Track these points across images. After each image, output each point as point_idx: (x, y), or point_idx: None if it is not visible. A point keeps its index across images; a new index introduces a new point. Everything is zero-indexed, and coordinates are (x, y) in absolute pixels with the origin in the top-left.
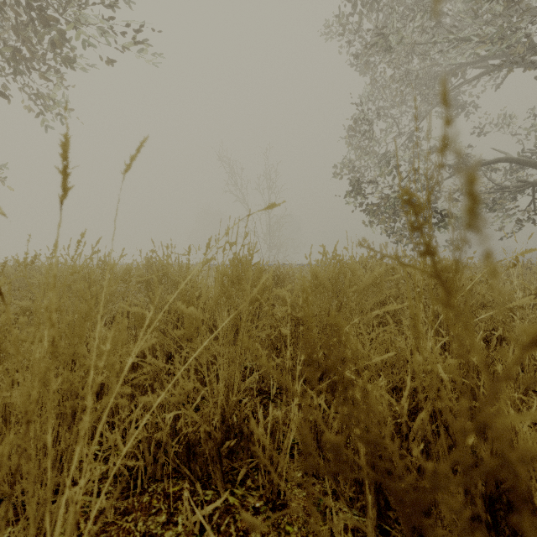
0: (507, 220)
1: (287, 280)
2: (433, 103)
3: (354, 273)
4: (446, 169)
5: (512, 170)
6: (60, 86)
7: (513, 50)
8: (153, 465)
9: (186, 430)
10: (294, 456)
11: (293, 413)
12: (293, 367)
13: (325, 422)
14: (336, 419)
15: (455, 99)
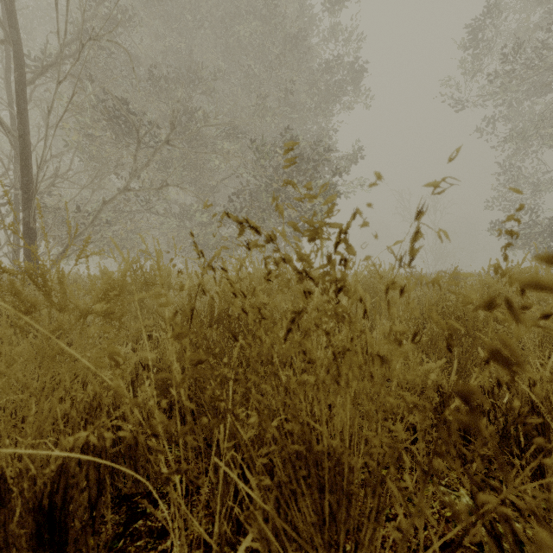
0: None
1: None
2: None
3: None
4: None
5: None
6: None
7: None
8: None
9: None
10: None
11: None
12: None
13: None
14: None
15: None
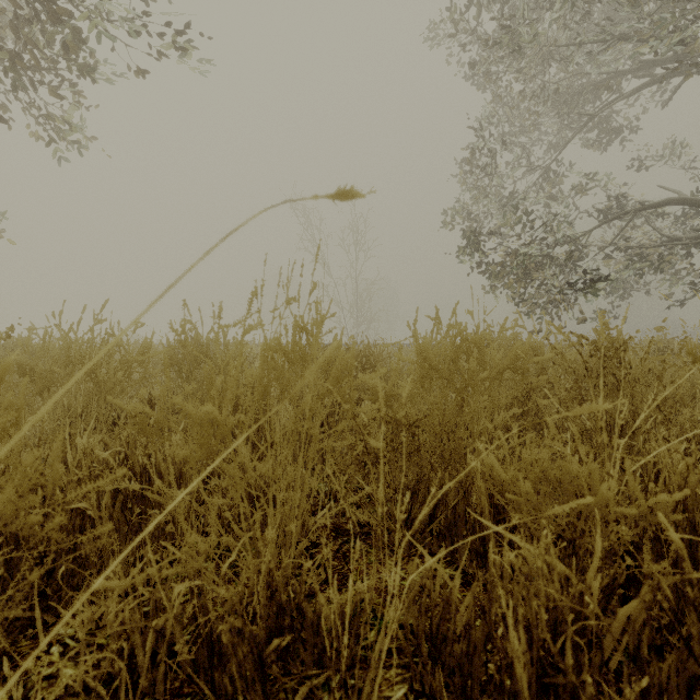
0: (673, 285)
1: (380, 364)
2: (576, 128)
3: (482, 352)
4: (591, 219)
5: (685, 216)
6: (77, 105)
7: (693, 48)
8: (150, 673)
9: (204, 619)
10: (390, 652)
11: (390, 595)
12: (389, 496)
13: (445, 602)
14: (465, 601)
15: (606, 121)
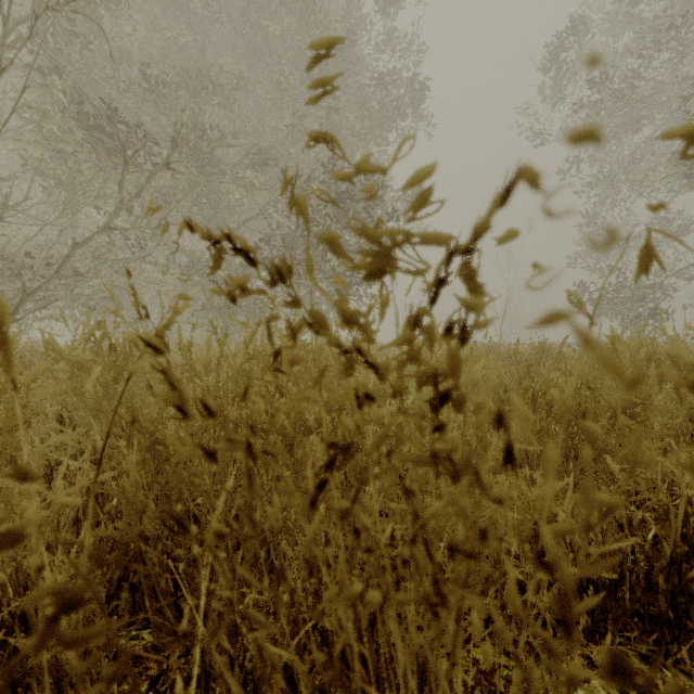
0: None
1: None
2: None
3: (521, 348)
4: None
5: None
6: None
7: None
8: None
9: None
10: None
11: None
12: None
13: None
14: None
15: None
